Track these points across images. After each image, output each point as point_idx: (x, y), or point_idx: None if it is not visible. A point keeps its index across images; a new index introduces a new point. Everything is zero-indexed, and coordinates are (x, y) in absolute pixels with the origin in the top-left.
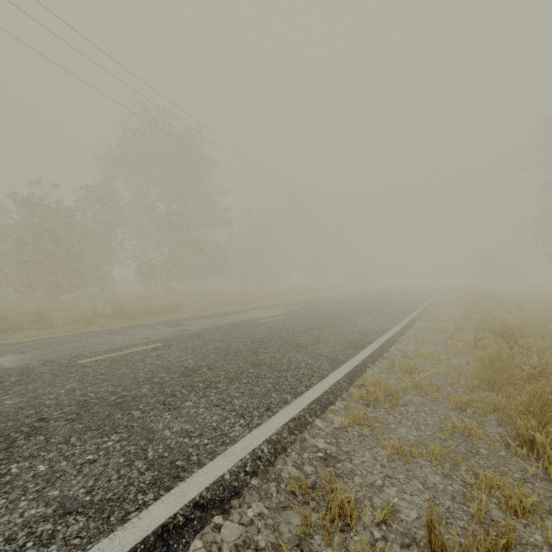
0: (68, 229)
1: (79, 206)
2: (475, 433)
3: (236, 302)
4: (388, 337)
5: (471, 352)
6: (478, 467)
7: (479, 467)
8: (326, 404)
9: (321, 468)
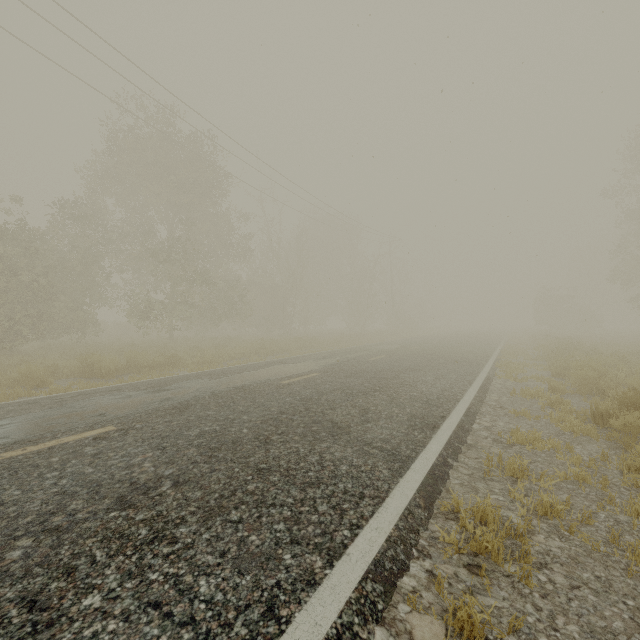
0: (32, 258)
1: (49, 228)
2: None
3: (255, 353)
4: (466, 407)
5: (595, 432)
6: None
7: None
8: (393, 575)
9: None
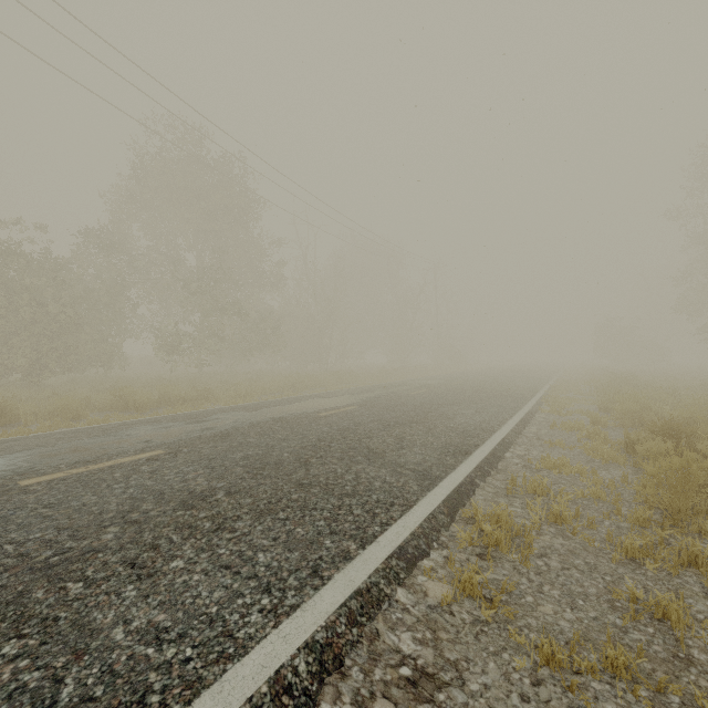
0: (58, 288)
1: (75, 257)
2: (675, 615)
3: (290, 387)
4: (501, 438)
5: (624, 460)
6: (706, 701)
7: (703, 695)
8: (414, 558)
9: (407, 707)
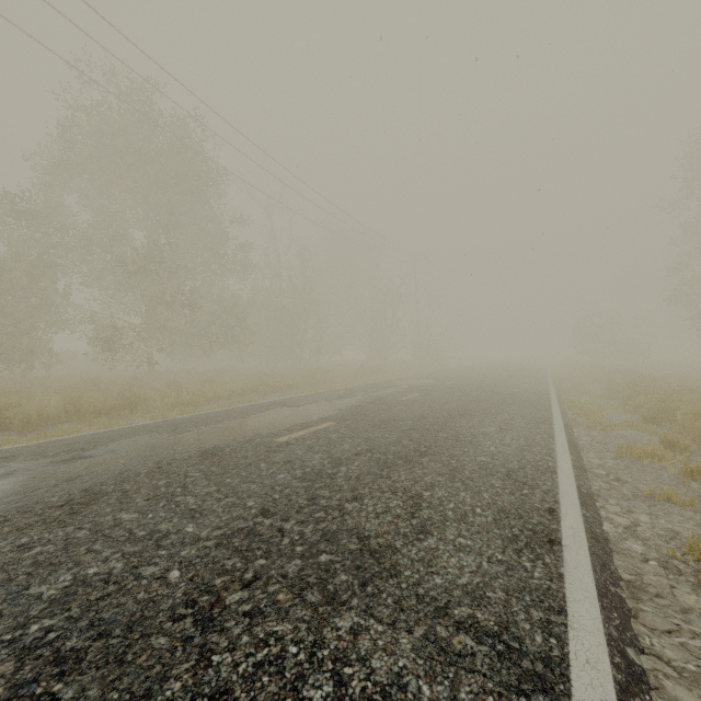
0: None
1: None
2: None
3: (253, 390)
4: (574, 486)
5: None
6: None
7: None
8: None
9: None
